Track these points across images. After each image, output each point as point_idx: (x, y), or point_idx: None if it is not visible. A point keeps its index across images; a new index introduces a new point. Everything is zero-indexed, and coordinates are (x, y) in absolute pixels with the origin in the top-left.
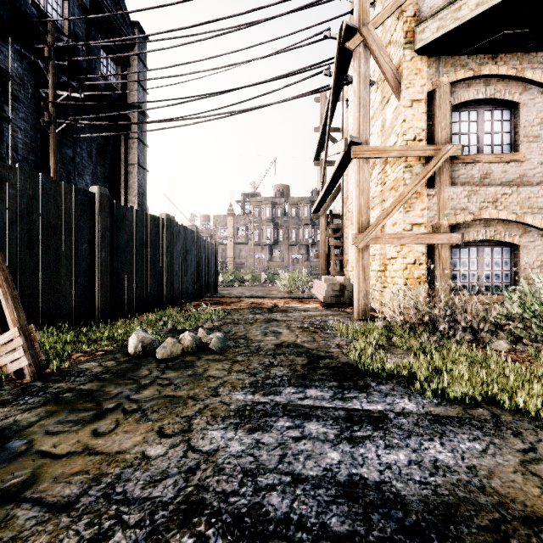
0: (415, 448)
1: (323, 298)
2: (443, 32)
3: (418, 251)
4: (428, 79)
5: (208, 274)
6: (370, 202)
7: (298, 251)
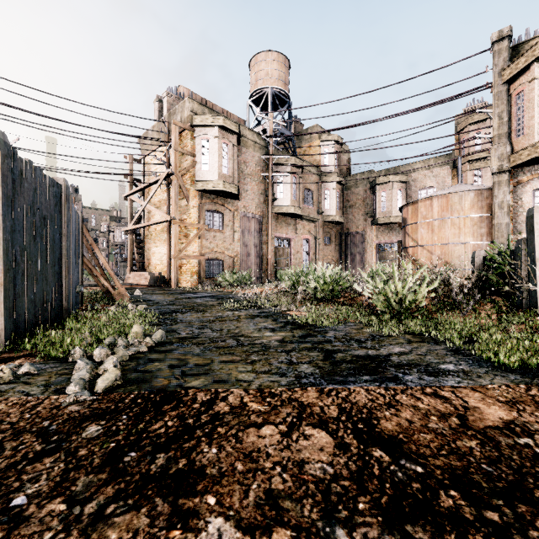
0: (208, 294)
1: (149, 283)
2: (203, 189)
3: (195, 262)
4: (198, 199)
5: None
6: (171, 236)
7: None
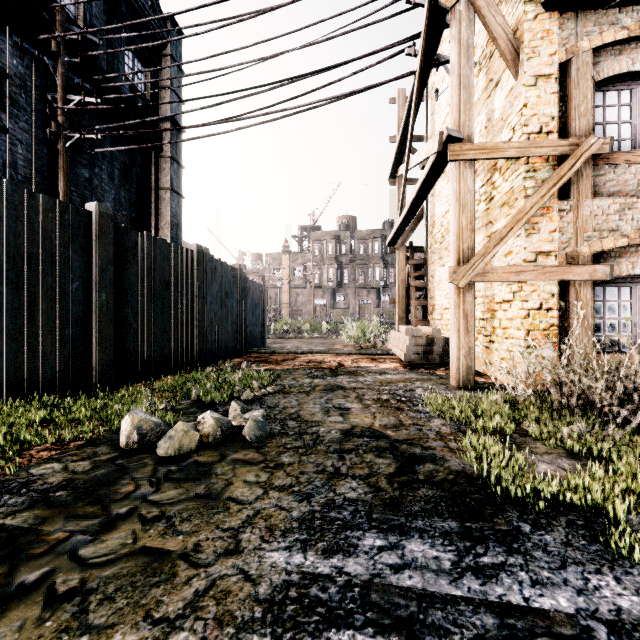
0: None
1: (404, 355)
2: None
3: (546, 291)
4: (560, 45)
5: (254, 323)
6: None
7: (366, 295)
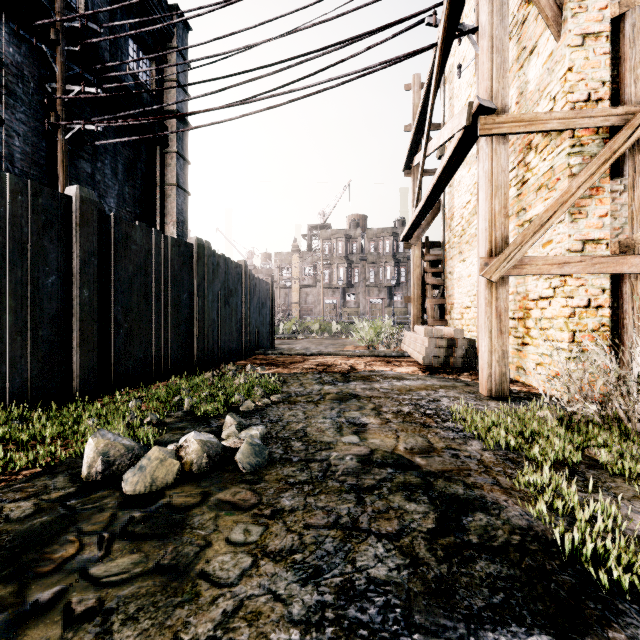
0: None
1: (423, 358)
2: None
3: (595, 285)
4: None
5: (261, 323)
6: None
7: (377, 295)
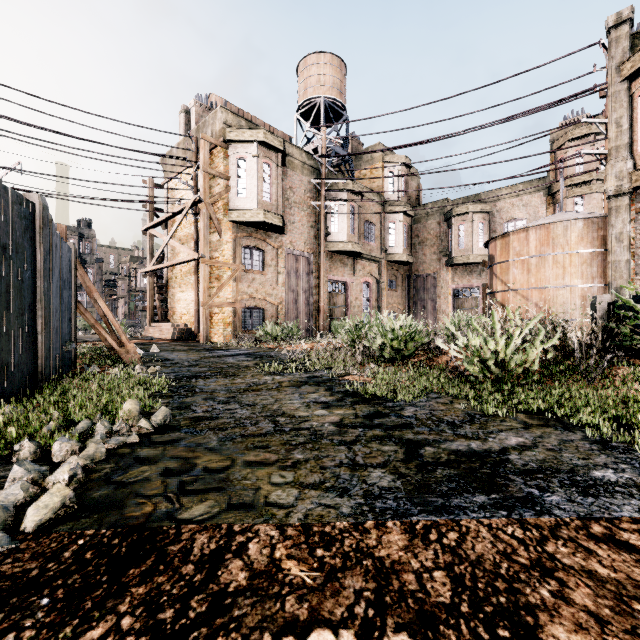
0: (244, 351)
1: (172, 336)
2: (240, 219)
3: (229, 311)
4: (233, 233)
5: None
6: (199, 279)
7: None
